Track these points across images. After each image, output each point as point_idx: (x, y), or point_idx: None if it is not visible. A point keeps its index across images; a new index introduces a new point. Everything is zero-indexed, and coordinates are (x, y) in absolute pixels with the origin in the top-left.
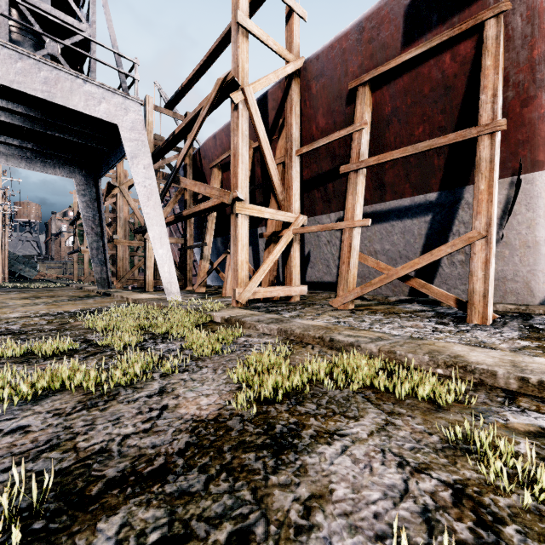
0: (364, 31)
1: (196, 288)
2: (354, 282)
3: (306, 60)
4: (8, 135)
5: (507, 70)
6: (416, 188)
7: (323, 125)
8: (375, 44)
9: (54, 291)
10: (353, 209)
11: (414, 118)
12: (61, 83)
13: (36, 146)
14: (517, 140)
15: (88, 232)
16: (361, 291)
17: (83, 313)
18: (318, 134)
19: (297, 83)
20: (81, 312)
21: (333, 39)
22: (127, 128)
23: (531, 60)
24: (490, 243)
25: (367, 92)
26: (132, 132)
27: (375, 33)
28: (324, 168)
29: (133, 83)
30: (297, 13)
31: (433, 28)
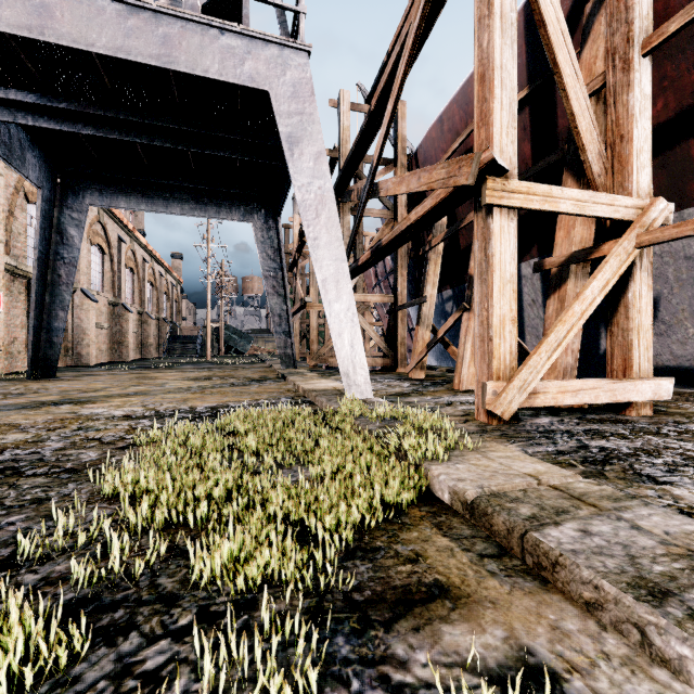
0: None
1: (409, 371)
2: None
3: None
4: (182, 177)
5: None
6: None
7: None
8: None
9: (239, 369)
10: None
11: None
12: (187, 41)
13: (209, 184)
14: None
15: (269, 292)
16: None
17: (201, 417)
18: None
19: None
20: (206, 412)
21: None
22: (284, 95)
23: None
24: None
25: None
26: (292, 101)
27: None
28: None
29: (298, 27)
30: None
31: None
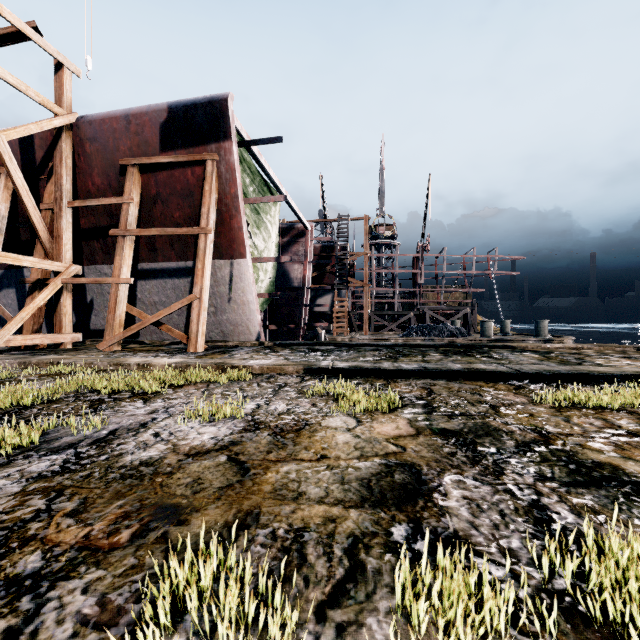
0: (132, 123)
1: None
2: (121, 328)
3: (80, 119)
4: None
5: (221, 195)
6: (179, 256)
7: (99, 184)
8: (141, 138)
9: None
10: (120, 268)
11: (173, 205)
12: None
13: None
14: (231, 238)
15: None
16: (123, 335)
17: None
18: (95, 191)
19: (69, 136)
20: None
21: (106, 114)
22: None
23: (231, 194)
24: (201, 302)
25: (135, 173)
26: None
27: (140, 130)
28: (102, 222)
29: None
30: (69, 68)
31: (180, 148)
